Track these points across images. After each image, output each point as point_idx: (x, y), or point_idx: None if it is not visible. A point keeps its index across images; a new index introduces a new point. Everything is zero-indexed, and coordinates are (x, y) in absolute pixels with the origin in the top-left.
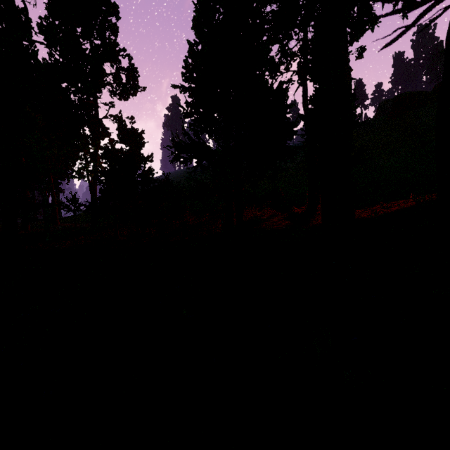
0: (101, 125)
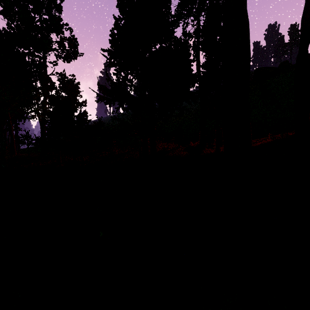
0: (50, 80)
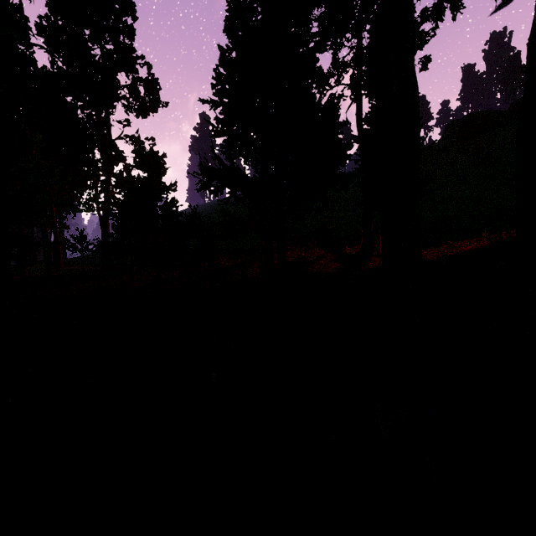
0: (114, 148)
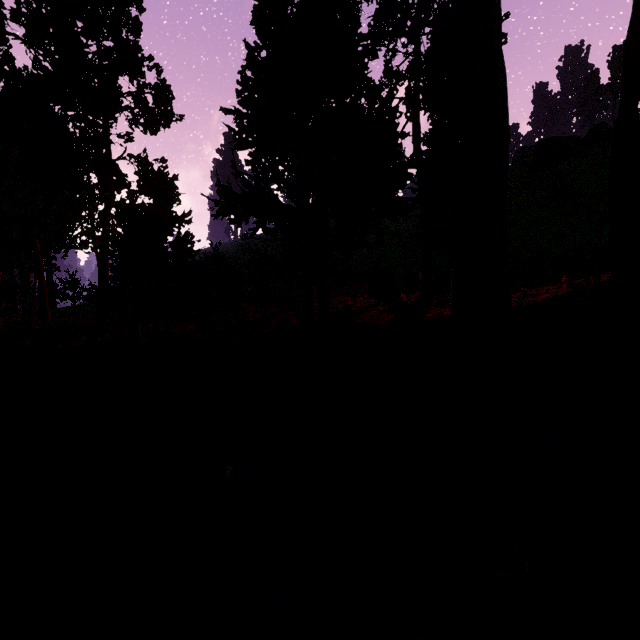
0: (116, 170)
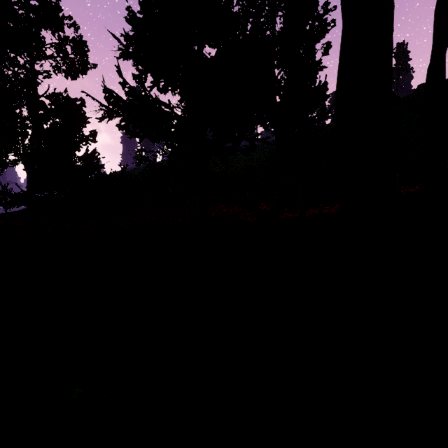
0: (43, 106)
